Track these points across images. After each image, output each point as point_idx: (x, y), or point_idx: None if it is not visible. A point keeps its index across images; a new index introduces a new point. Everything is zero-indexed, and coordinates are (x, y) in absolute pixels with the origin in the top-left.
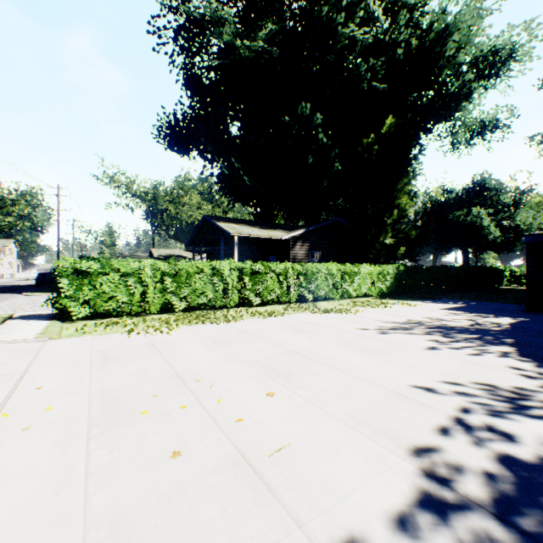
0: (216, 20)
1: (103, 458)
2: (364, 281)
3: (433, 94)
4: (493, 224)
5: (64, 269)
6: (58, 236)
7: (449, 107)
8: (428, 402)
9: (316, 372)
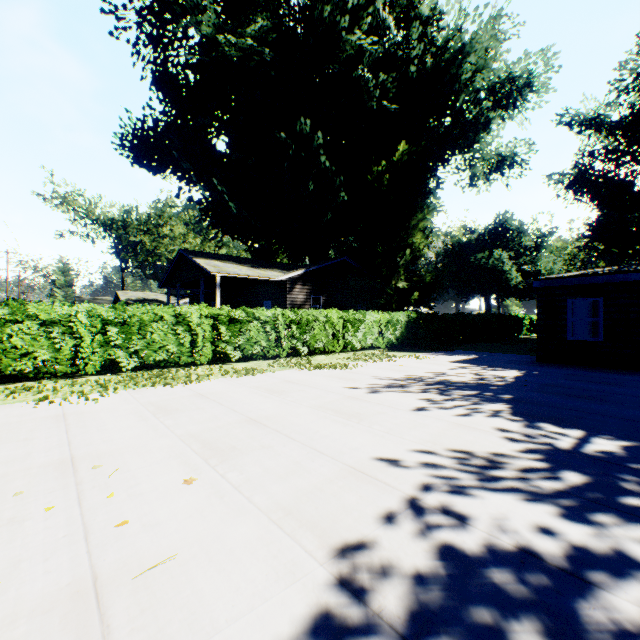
0: (192, 6)
1: None
2: (370, 330)
3: (450, 121)
4: (515, 268)
5: None
6: None
7: (466, 136)
8: (388, 479)
9: (268, 445)
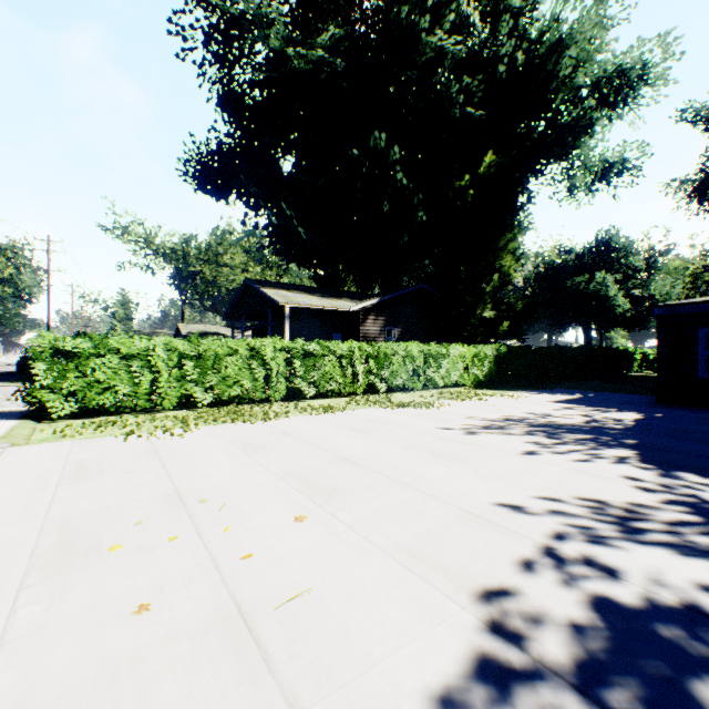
0: (260, 19)
1: (33, 617)
2: (454, 366)
3: (545, 125)
4: (621, 294)
5: (39, 349)
6: (49, 306)
7: (564, 142)
8: (512, 526)
9: (371, 486)
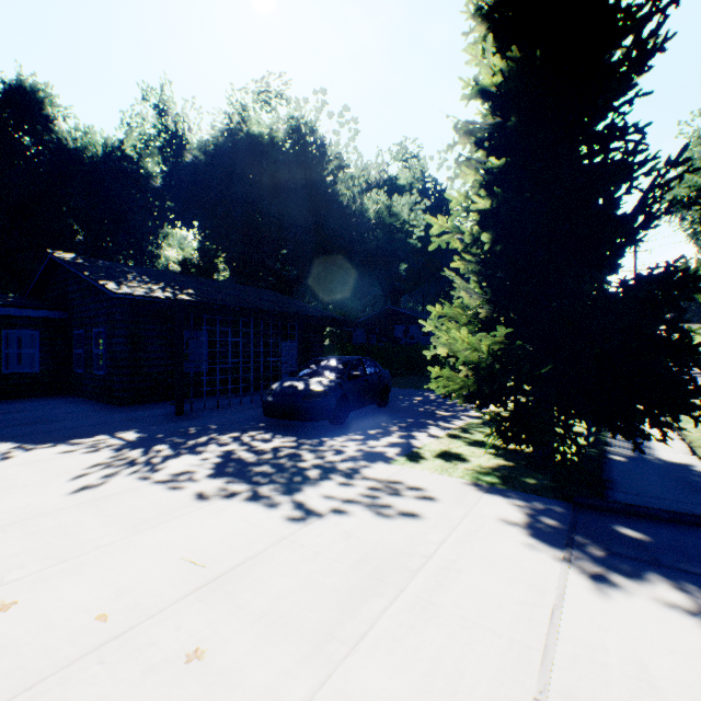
0: None
1: None
2: None
3: None
4: None
5: None
6: None
7: None
8: (121, 489)
9: None
